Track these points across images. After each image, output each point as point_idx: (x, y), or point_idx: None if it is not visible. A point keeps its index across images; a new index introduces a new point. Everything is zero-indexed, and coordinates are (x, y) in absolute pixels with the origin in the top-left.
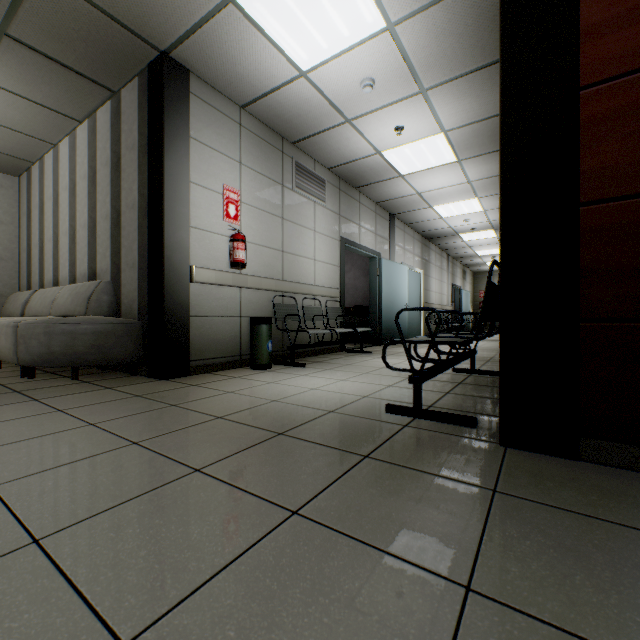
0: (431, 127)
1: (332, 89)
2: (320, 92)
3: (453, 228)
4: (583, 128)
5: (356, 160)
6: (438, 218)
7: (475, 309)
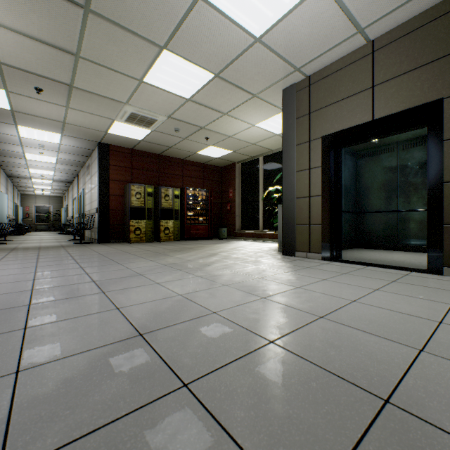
0: (54, 156)
1: (27, 141)
2: (20, 139)
3: (32, 176)
4: (110, 200)
5: (9, 150)
6: (27, 172)
7: (23, 218)
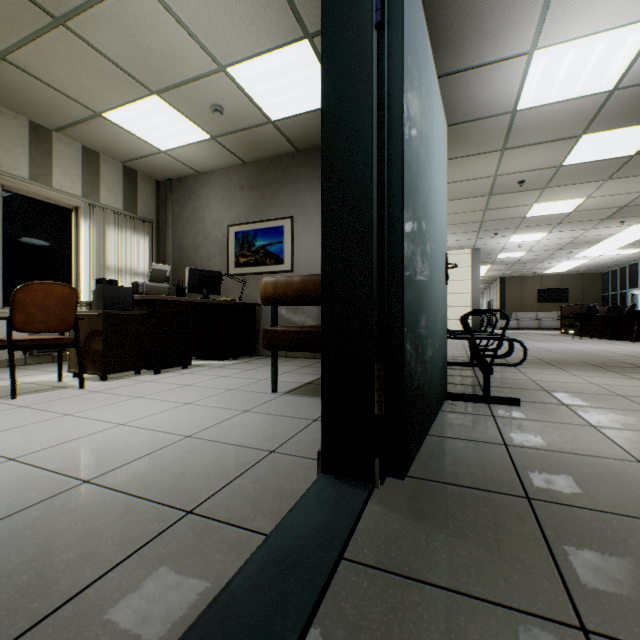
0: None
1: None
2: None
3: None
4: None
5: None
6: None
7: None
